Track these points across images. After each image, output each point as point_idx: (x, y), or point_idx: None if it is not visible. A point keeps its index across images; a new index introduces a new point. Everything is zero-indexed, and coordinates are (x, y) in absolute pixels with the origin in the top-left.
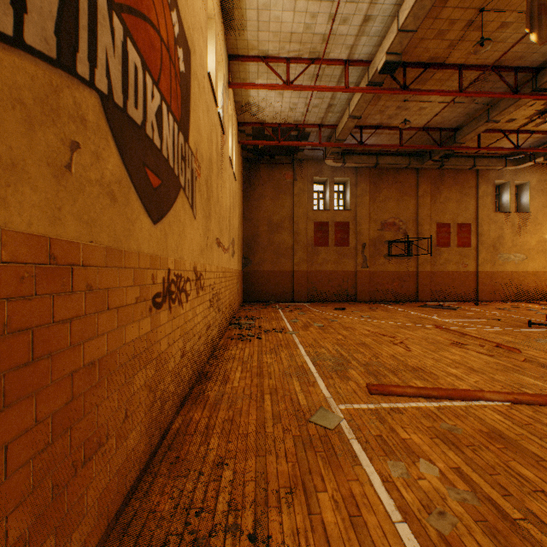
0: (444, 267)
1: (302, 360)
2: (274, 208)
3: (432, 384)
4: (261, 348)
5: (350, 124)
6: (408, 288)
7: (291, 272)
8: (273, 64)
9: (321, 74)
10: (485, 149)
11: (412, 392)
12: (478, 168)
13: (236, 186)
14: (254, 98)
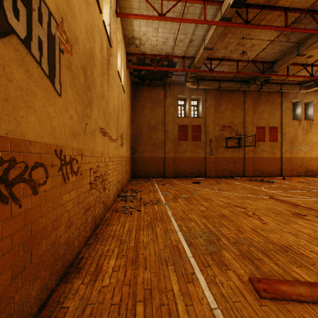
0: (261, 155)
1: (175, 237)
2: (152, 115)
3: (315, 274)
4: (139, 222)
5: (205, 54)
6: (238, 168)
7: (163, 157)
8: (150, 1)
9: (186, 12)
10: (292, 76)
11: (309, 295)
12: (283, 91)
13: (125, 97)
14: (137, 32)
